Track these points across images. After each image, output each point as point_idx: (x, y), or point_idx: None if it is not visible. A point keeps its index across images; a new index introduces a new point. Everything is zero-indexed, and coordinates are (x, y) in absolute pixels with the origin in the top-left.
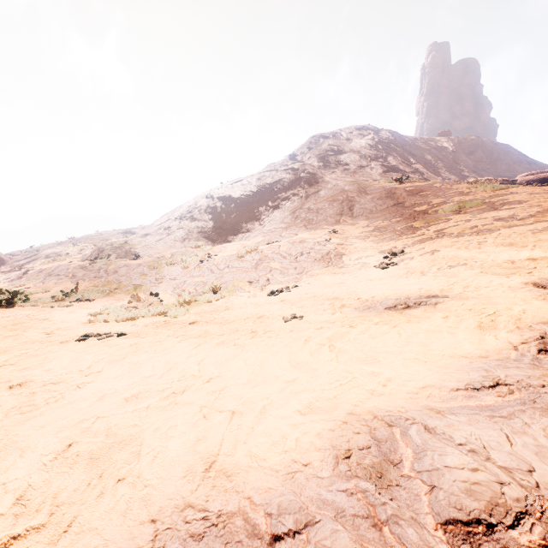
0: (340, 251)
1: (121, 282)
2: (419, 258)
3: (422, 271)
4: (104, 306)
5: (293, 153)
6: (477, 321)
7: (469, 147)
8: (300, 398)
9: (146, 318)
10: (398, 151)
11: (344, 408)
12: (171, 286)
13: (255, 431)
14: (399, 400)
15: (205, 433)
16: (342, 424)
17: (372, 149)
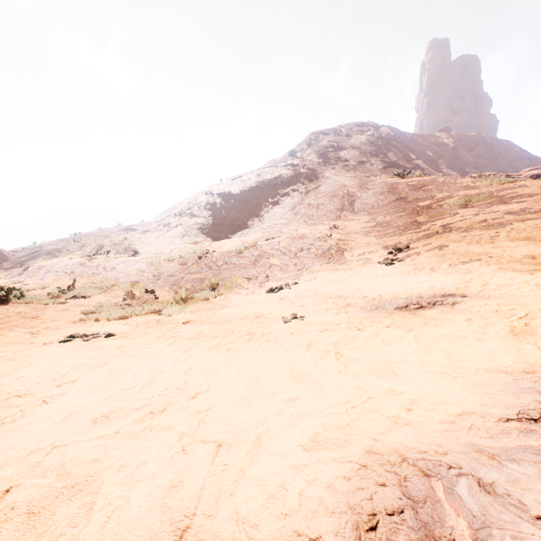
0: (341, 247)
1: (118, 279)
2: (427, 253)
3: (432, 268)
4: (98, 304)
5: (292, 150)
6: (508, 325)
7: (470, 143)
8: (304, 426)
9: (140, 317)
10: (398, 147)
11: (361, 444)
12: (169, 283)
13: (245, 476)
14: (432, 433)
15: (182, 476)
16: (361, 468)
17: (372, 145)
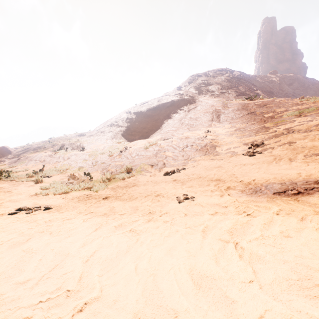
0: (214, 144)
1: (71, 165)
2: (280, 147)
3: (289, 158)
4: (53, 182)
5: (179, 86)
6: None
7: (289, 80)
8: None
9: (77, 192)
10: (245, 83)
11: None
12: (101, 167)
13: None
14: None
15: None
16: None
17: (228, 82)
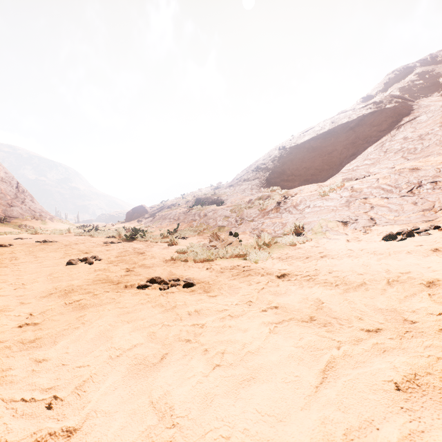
0: None
1: (208, 224)
2: None
3: None
4: (190, 244)
5: (366, 95)
6: None
7: None
8: None
9: (224, 260)
10: None
11: None
12: (249, 227)
13: None
14: None
15: None
16: None
17: None
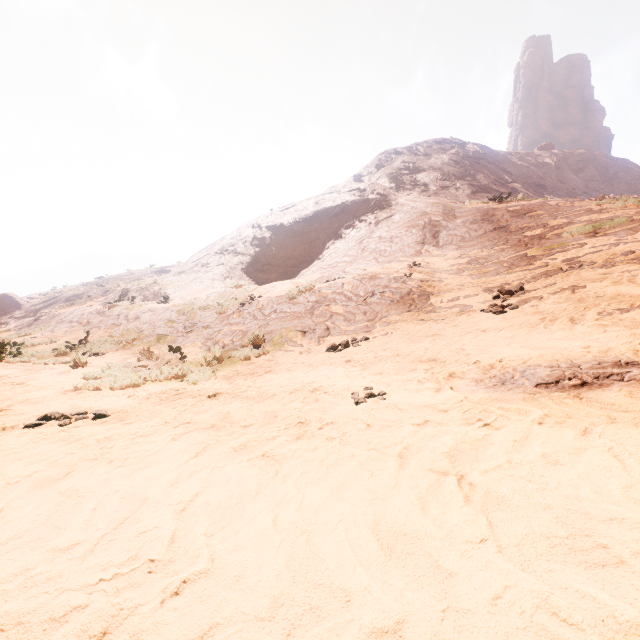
0: (426, 289)
1: (142, 331)
2: (554, 297)
3: (571, 318)
4: (108, 364)
5: (358, 174)
6: None
7: (577, 163)
8: None
9: (155, 384)
10: (489, 168)
11: None
12: (202, 336)
13: None
14: None
15: None
16: None
17: (456, 166)
